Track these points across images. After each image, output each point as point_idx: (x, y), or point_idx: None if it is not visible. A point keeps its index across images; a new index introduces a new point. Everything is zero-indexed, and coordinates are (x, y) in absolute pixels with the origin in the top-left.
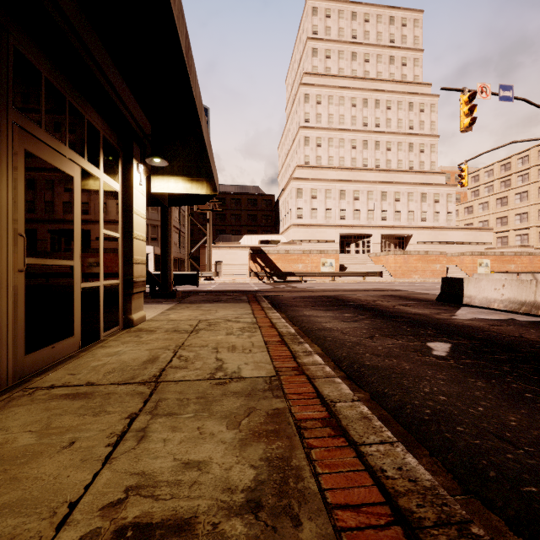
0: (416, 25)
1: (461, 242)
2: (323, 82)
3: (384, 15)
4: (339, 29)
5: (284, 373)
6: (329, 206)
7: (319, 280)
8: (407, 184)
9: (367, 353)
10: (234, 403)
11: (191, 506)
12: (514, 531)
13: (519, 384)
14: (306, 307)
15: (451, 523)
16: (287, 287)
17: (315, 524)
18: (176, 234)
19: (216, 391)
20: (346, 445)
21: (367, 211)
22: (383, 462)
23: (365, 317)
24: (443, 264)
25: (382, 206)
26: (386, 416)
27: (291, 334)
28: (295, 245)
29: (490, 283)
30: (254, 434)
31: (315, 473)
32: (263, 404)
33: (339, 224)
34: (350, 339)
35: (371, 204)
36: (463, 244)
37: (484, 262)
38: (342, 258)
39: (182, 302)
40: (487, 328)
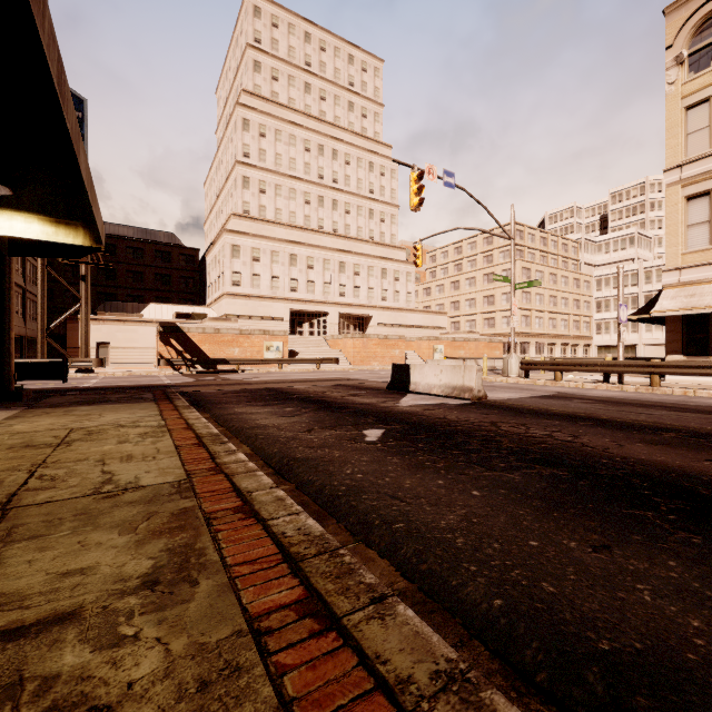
0: (377, 75)
1: (419, 326)
2: (269, 109)
3: (343, 50)
4: (290, 47)
5: (198, 475)
6: (276, 273)
7: (262, 369)
8: (368, 256)
9: (301, 446)
10: (130, 512)
11: (75, 602)
12: (381, 556)
13: (425, 456)
14: (239, 403)
15: (327, 552)
16: (216, 379)
17: (213, 580)
18: (17, 295)
19: (103, 505)
20: (255, 523)
21: (323, 283)
22: (286, 528)
23: (309, 410)
24: (402, 349)
25: (341, 279)
26: (306, 500)
27: (213, 435)
28: (230, 323)
29: (432, 369)
30: (154, 533)
31: (219, 549)
32: (168, 507)
33: (289, 297)
34: (286, 435)
35: (328, 276)
36: (422, 328)
37: (439, 348)
38: (292, 341)
39: (36, 406)
40: (421, 413)
